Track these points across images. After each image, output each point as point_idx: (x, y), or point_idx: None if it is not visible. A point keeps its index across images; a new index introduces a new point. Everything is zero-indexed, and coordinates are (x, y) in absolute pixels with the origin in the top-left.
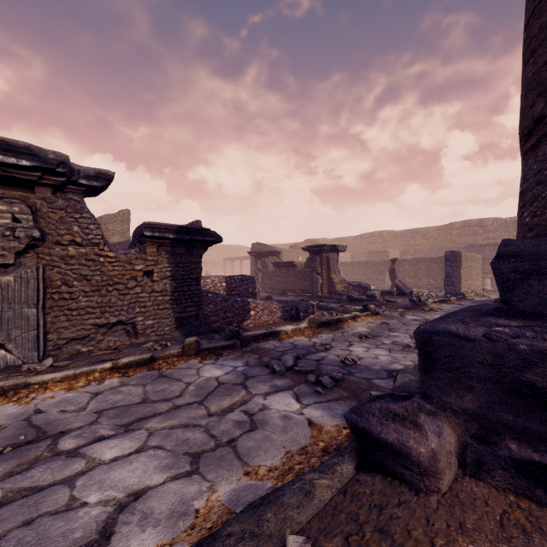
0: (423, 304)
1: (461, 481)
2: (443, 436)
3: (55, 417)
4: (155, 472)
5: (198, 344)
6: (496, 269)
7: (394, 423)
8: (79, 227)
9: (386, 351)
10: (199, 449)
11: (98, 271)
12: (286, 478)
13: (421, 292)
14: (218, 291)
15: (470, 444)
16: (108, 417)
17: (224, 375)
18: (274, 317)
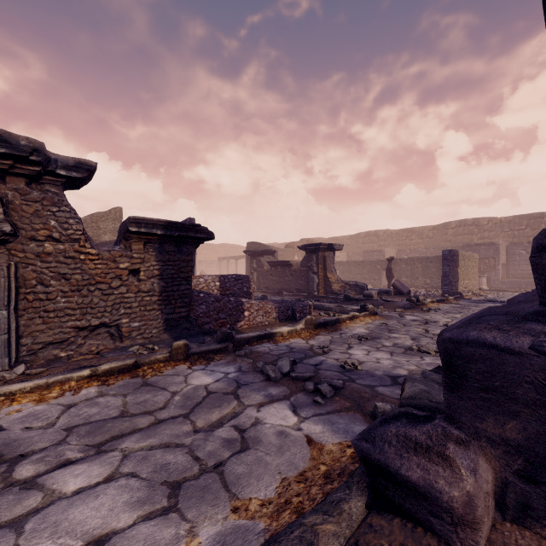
0: (421, 304)
1: (502, 529)
2: (478, 473)
3: (16, 436)
4: (125, 509)
5: (187, 347)
6: (536, 265)
7: (416, 456)
8: (56, 222)
9: (388, 354)
10: (180, 477)
11: (79, 269)
12: (282, 516)
13: (418, 292)
14: (211, 291)
15: (512, 483)
16: (78, 435)
17: (214, 383)
18: (270, 318)
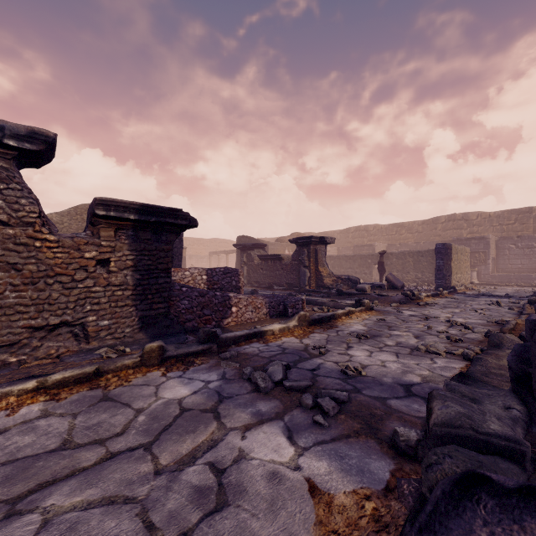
0: (417, 298)
1: None
2: None
3: None
4: None
5: (163, 350)
6: None
7: None
8: (4, 201)
9: (393, 356)
10: None
11: (33, 258)
12: None
13: (410, 286)
14: (198, 285)
15: None
16: None
17: (191, 396)
18: (259, 314)
